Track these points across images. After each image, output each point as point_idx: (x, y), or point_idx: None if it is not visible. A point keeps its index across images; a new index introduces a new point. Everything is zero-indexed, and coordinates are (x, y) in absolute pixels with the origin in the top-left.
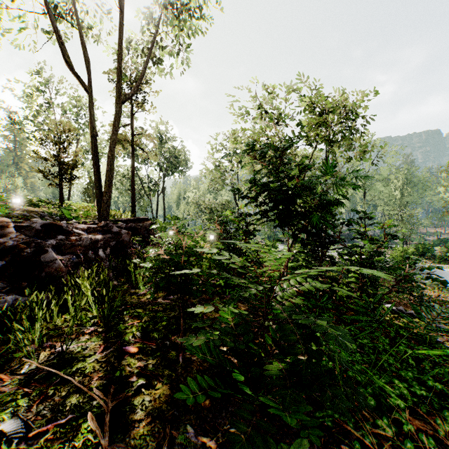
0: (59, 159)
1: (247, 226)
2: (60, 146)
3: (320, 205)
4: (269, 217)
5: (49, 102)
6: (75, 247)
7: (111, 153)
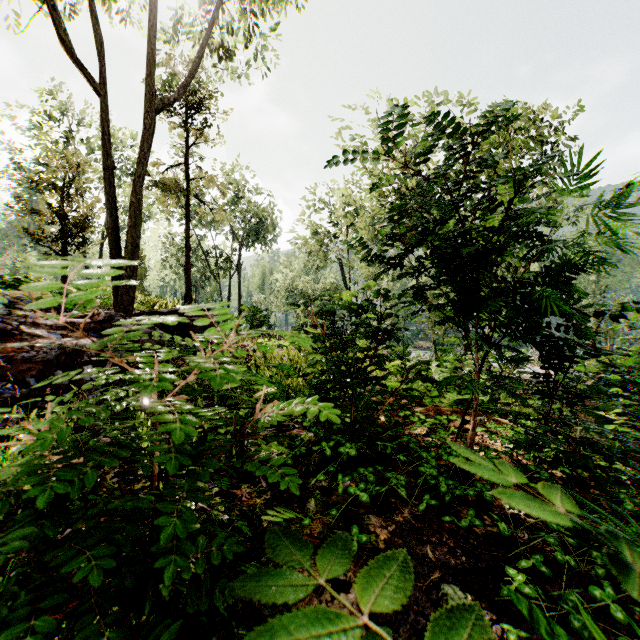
0: (61, 213)
1: (383, 319)
2: (62, 191)
3: (557, 270)
4: (425, 302)
5: (66, 137)
6: (17, 364)
7: (135, 197)
